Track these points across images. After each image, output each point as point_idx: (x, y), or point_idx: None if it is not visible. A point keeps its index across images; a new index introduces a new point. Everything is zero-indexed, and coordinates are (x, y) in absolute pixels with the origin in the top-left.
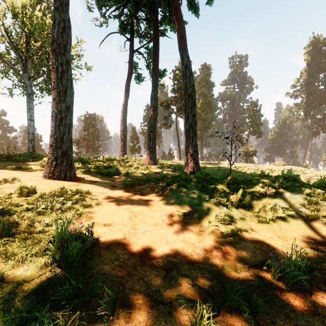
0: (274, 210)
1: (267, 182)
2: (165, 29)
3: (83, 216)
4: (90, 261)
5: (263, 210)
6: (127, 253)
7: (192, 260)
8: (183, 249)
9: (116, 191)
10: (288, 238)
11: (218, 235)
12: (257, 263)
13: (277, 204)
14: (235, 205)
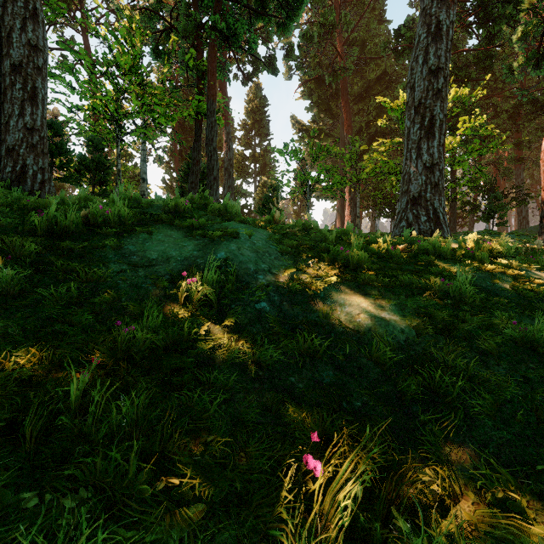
0: None
1: None
2: None
3: None
4: None
5: None
6: None
7: None
8: None
9: None
10: None
11: None
12: None
13: None
14: None
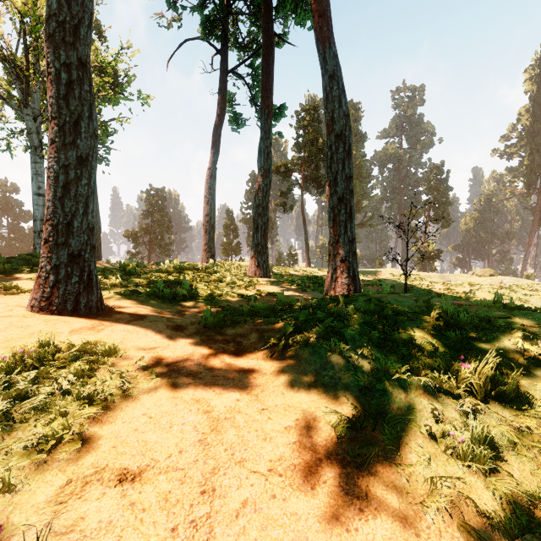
0: None
1: (534, 325)
2: (284, 33)
3: (68, 440)
4: None
5: None
6: None
7: None
8: None
9: (181, 342)
10: None
11: (477, 524)
12: None
13: None
14: (480, 393)
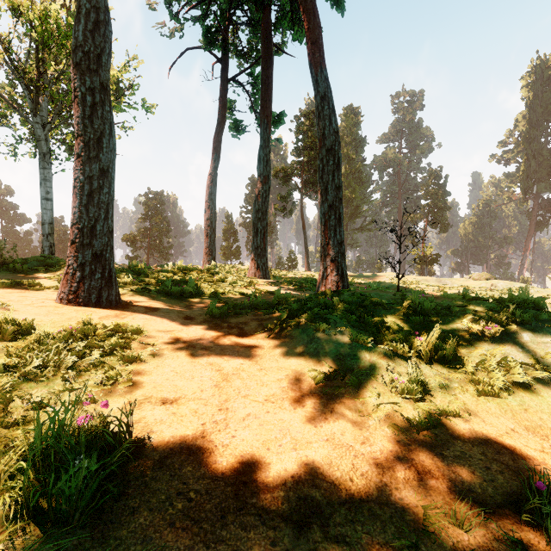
0: (505, 367)
1: (482, 310)
2: (283, 42)
3: (121, 382)
4: (117, 500)
5: (482, 368)
6: (206, 476)
7: (354, 493)
8: (330, 462)
9: (193, 327)
10: (547, 430)
11: (400, 424)
12: (501, 499)
13: (509, 354)
14: (426, 357)
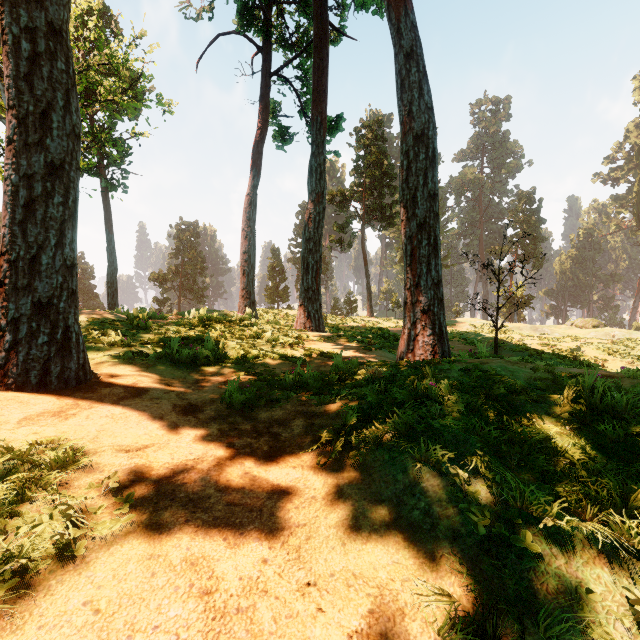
0: None
1: None
2: (342, 26)
3: None
4: None
5: None
6: None
7: None
8: None
9: (189, 434)
10: None
11: None
12: None
13: None
14: None
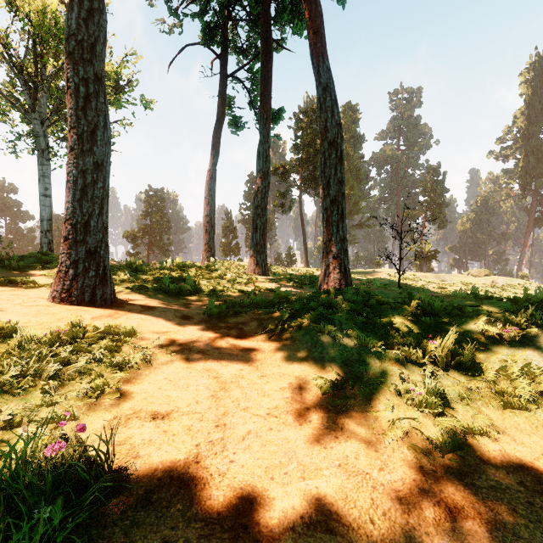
0: (529, 375)
1: (497, 311)
2: (283, 38)
3: (108, 393)
4: None
5: (504, 376)
6: (199, 518)
7: (377, 541)
8: (344, 496)
9: (189, 328)
10: None
11: (421, 445)
12: None
13: (531, 360)
14: (442, 363)
